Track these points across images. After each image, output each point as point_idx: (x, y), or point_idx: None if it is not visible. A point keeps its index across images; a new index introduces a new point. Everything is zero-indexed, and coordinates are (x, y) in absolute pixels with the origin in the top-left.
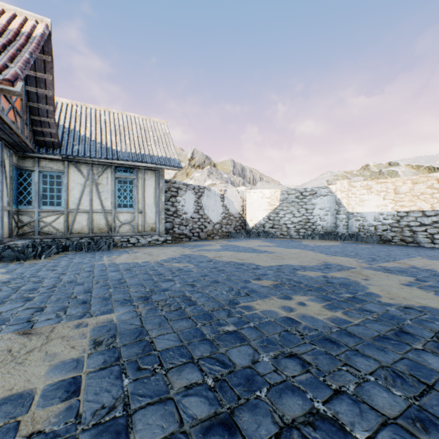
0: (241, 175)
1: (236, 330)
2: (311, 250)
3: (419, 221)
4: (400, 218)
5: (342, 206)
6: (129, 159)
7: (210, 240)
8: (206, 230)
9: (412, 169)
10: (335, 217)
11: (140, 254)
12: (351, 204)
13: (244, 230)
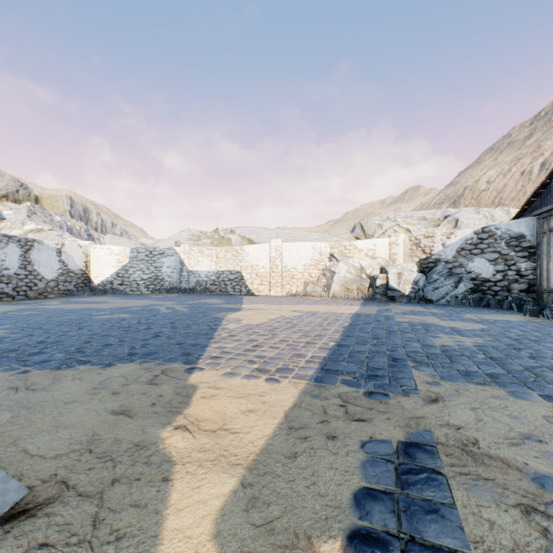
0: (84, 219)
1: (84, 322)
2: (150, 299)
3: (229, 277)
4: (219, 275)
5: (185, 266)
6: None
7: (44, 299)
8: (36, 288)
9: (241, 238)
10: (180, 274)
11: None
12: (191, 264)
13: (88, 287)
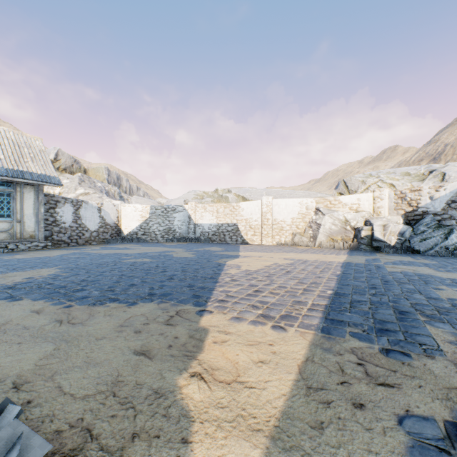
0: (117, 184)
1: (116, 264)
2: (165, 247)
3: (227, 229)
4: (219, 227)
5: (192, 219)
6: (8, 175)
7: (89, 245)
8: (84, 237)
9: (236, 196)
10: (188, 226)
11: (33, 254)
12: (197, 218)
13: (120, 237)
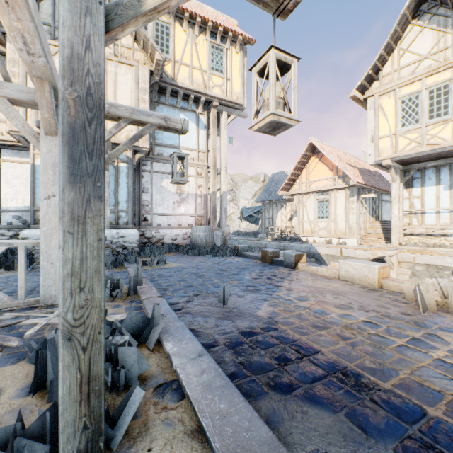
0: None
1: None
2: None
3: None
4: None
5: None
6: None
7: None
8: None
9: None
10: None
11: None
12: None
13: None
